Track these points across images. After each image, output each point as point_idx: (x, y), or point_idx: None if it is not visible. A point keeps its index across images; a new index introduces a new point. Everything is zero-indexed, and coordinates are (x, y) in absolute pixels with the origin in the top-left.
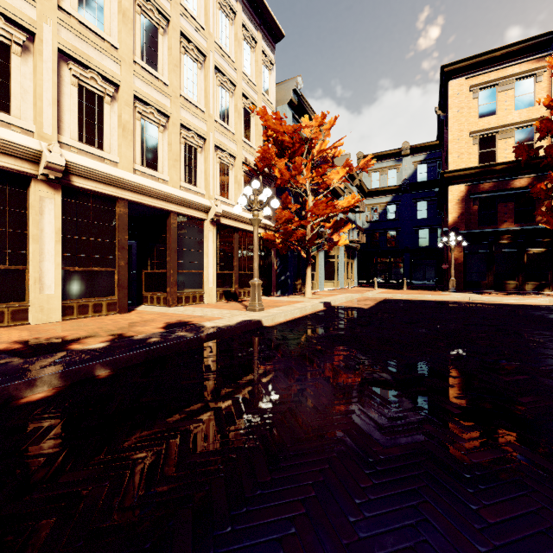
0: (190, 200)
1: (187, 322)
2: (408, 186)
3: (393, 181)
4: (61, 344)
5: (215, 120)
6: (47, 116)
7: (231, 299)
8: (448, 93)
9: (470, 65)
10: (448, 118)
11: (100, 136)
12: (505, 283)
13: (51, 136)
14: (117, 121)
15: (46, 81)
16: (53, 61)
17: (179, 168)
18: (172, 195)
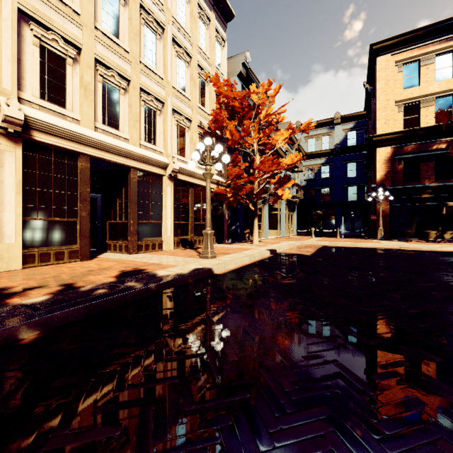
0: (149, 157)
1: (142, 270)
2: (339, 149)
3: (326, 146)
4: (2, 296)
5: (173, 87)
6: (6, 72)
7: (187, 246)
8: (376, 68)
9: (395, 43)
10: (376, 90)
11: (62, 95)
12: (427, 232)
13: (11, 91)
14: (79, 82)
15: (5, 39)
16: (13, 20)
17: (139, 128)
18: (132, 152)
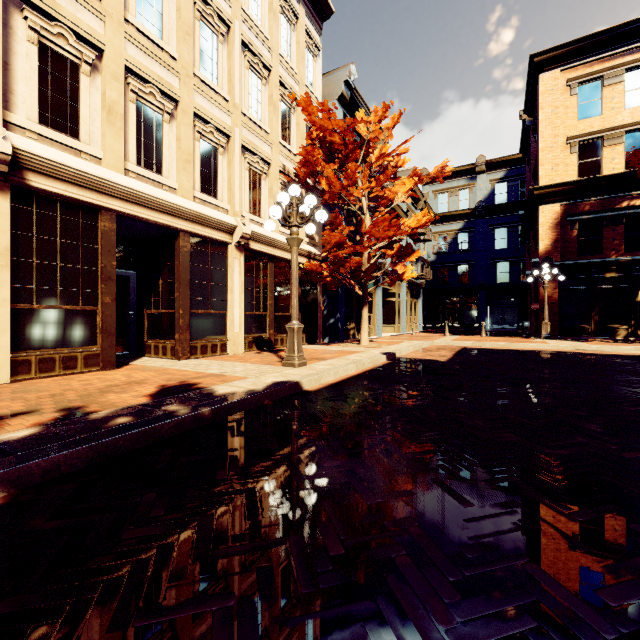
0: (207, 215)
1: (192, 385)
2: (483, 209)
3: (465, 204)
4: None
5: (243, 113)
6: None
7: (264, 348)
8: (538, 90)
9: (567, 53)
10: (538, 121)
11: (74, 120)
12: (613, 328)
13: None
14: (100, 101)
15: None
16: None
17: (192, 173)
18: (181, 208)
